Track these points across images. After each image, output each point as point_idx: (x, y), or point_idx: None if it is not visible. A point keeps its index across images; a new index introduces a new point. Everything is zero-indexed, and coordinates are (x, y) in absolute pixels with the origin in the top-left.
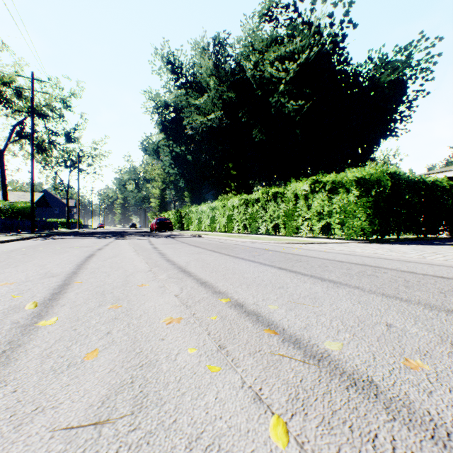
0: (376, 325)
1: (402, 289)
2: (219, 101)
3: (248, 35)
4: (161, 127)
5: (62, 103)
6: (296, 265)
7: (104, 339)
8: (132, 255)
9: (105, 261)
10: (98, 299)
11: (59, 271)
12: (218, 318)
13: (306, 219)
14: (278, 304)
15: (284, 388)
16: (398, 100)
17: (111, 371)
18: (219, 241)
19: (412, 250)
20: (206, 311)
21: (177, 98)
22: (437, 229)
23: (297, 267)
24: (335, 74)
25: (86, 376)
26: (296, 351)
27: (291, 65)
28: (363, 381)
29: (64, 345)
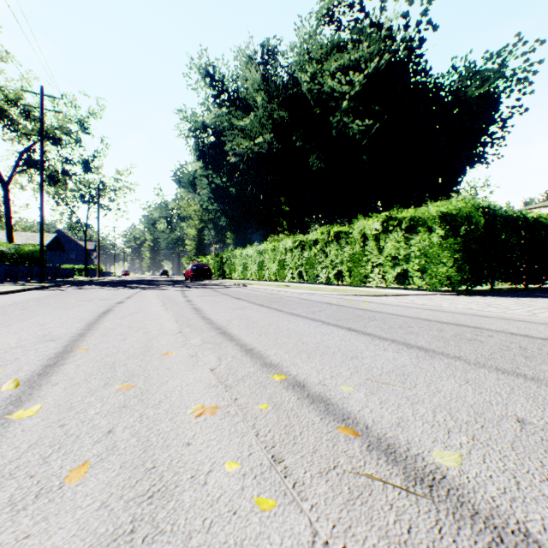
0: (503, 421)
1: (521, 360)
2: (268, 122)
3: (303, 40)
4: (197, 153)
5: (79, 125)
6: (370, 325)
7: (101, 443)
8: (159, 311)
9: (124, 319)
10: (105, 375)
11: (62, 332)
12: (270, 407)
13: (376, 265)
14: (353, 384)
15: (383, 547)
16: (489, 118)
17: (102, 508)
18: (268, 292)
19: (516, 305)
20: (252, 395)
21: (217, 118)
22: (541, 278)
23: (372, 327)
24: (410, 88)
25: (61, 516)
26: (392, 468)
27: (357, 76)
28: (513, 532)
29: (39, 454)
